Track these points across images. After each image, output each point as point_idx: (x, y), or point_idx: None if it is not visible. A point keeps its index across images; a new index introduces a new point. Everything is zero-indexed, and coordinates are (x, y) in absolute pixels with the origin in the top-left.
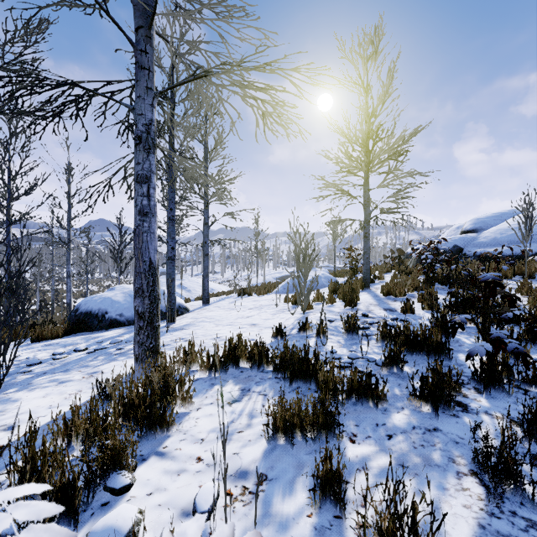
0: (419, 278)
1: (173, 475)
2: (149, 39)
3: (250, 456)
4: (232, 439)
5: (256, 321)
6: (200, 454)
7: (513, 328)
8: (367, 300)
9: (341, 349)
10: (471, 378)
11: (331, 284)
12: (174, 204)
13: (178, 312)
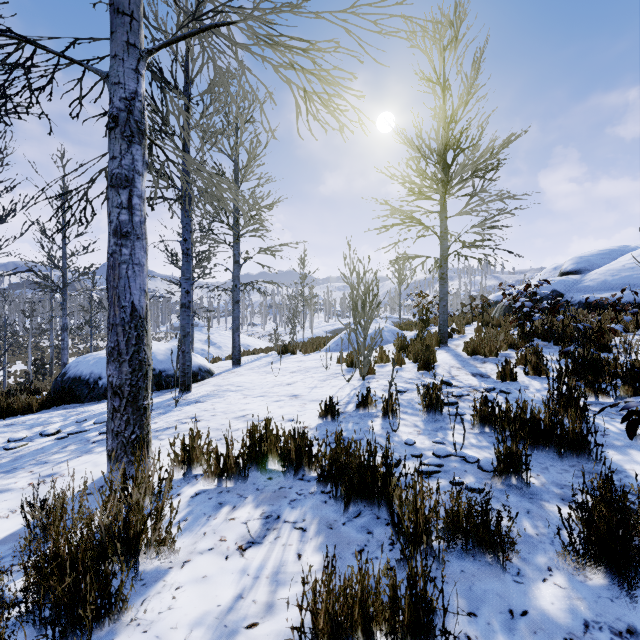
0: (512, 331)
1: None
2: None
3: None
4: None
5: (298, 391)
6: None
7: None
8: (447, 362)
9: (420, 438)
10: None
11: (398, 339)
12: (189, 233)
13: (197, 377)
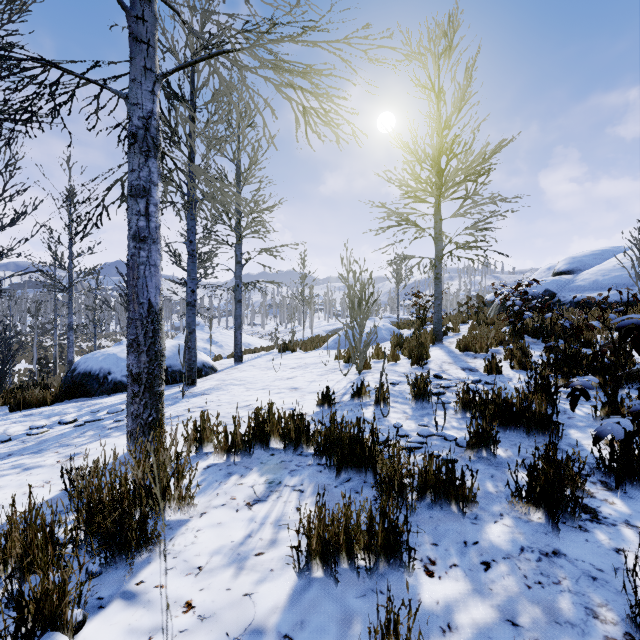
0: (504, 329)
1: (140, 638)
2: (148, 3)
3: (269, 599)
4: (244, 567)
5: (298, 384)
6: (191, 596)
7: (636, 394)
8: (440, 357)
9: (407, 422)
10: (595, 468)
11: (394, 337)
12: (194, 235)
13: (201, 372)
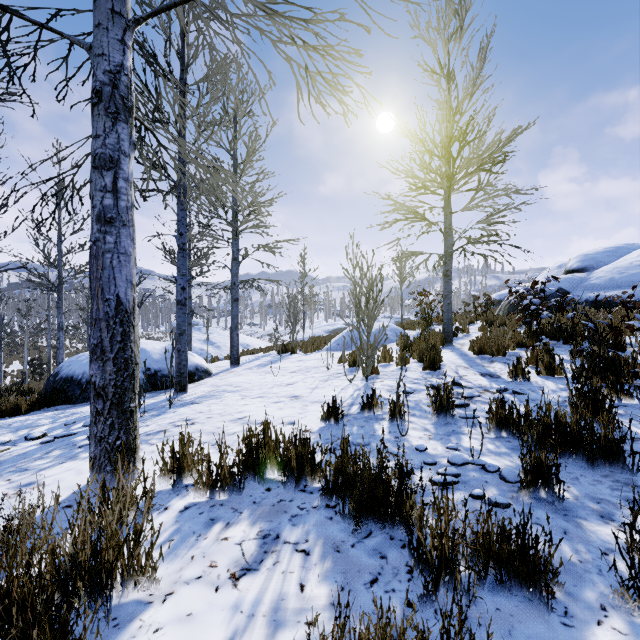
0: (519, 330)
1: None
2: None
3: None
4: None
5: (299, 392)
6: None
7: None
8: (453, 361)
9: (432, 443)
10: None
11: (401, 338)
12: (185, 227)
13: (194, 377)
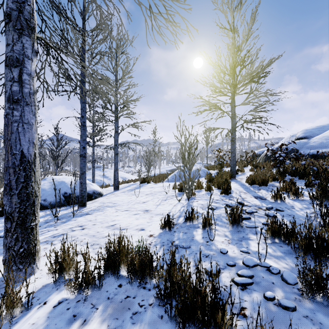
0: (273, 171)
1: None
2: None
3: None
4: None
5: (149, 207)
6: None
7: None
8: (237, 188)
9: (230, 247)
10: None
11: (207, 175)
12: (84, 112)
13: (92, 197)
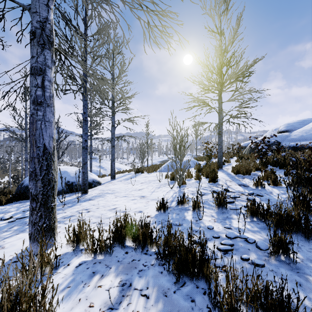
0: (256, 161)
1: None
2: None
3: None
4: None
5: (145, 194)
6: None
7: None
8: (224, 177)
9: (216, 224)
10: None
11: (196, 165)
12: (86, 109)
13: (92, 185)
